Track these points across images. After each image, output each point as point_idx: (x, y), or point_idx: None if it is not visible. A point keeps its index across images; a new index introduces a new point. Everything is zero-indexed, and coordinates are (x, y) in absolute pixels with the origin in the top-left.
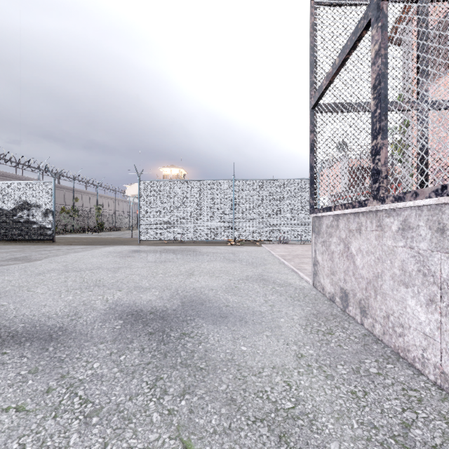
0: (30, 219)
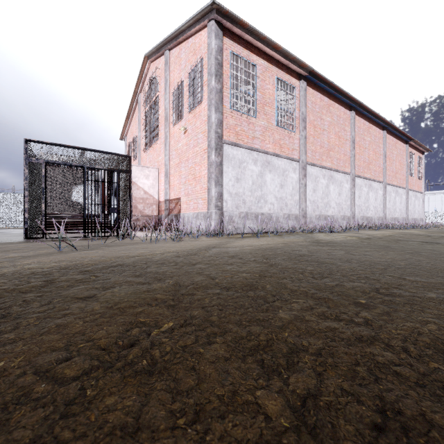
0: None
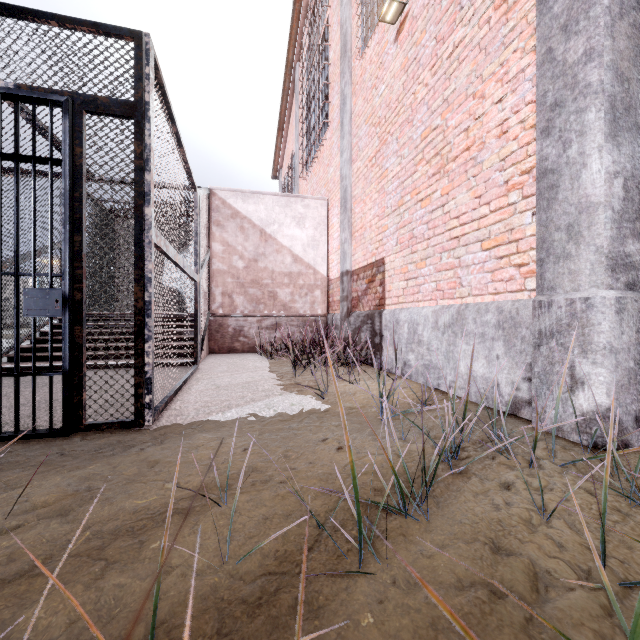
0: None
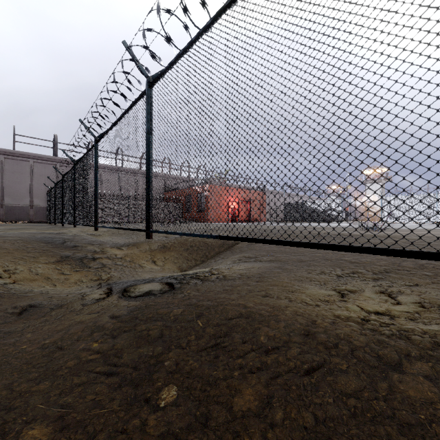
0: (332, 214)
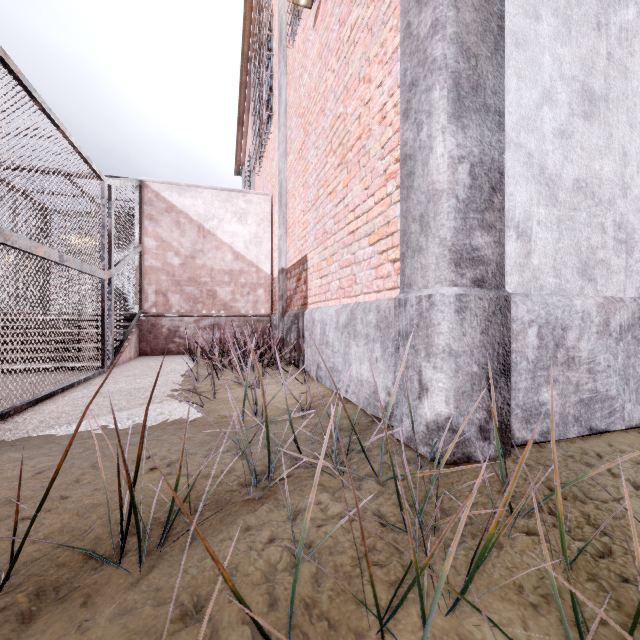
0: None
